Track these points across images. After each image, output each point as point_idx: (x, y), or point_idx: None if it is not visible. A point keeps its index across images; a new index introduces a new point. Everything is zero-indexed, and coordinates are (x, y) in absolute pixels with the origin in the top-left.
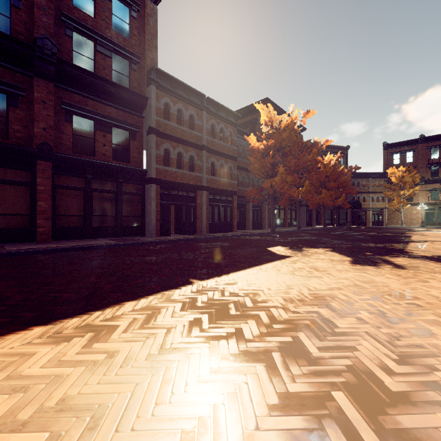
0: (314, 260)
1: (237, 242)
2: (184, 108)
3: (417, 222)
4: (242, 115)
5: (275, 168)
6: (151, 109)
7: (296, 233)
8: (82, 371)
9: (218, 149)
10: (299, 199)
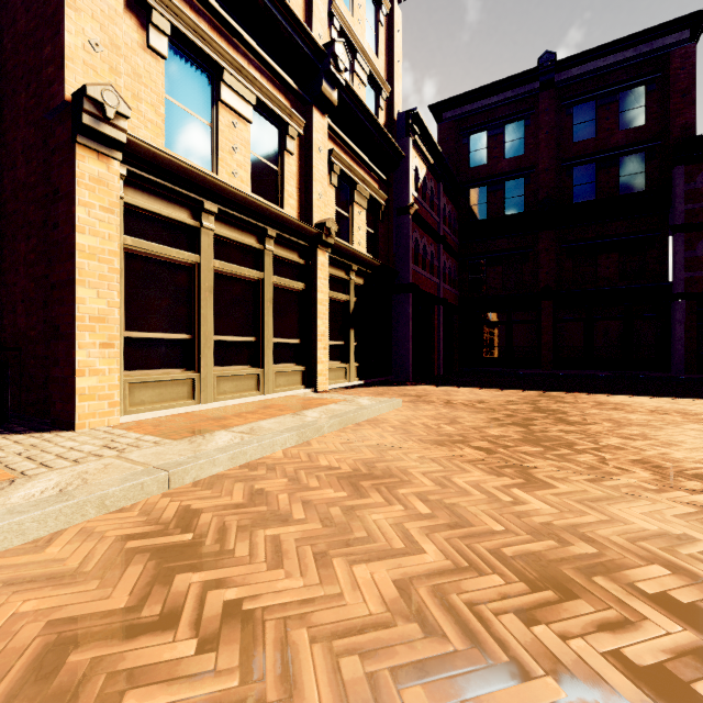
0: None
1: None
2: None
3: None
4: None
5: None
6: (674, 200)
7: None
8: (483, 393)
9: None
10: None
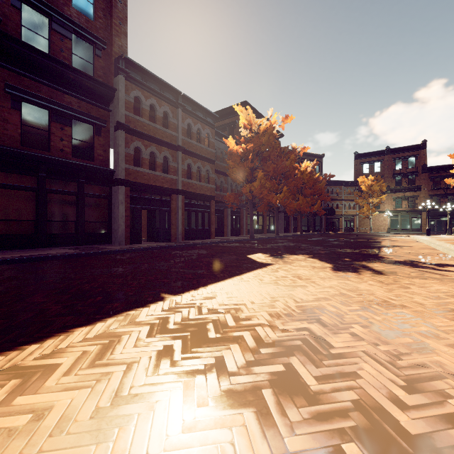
0: (296, 268)
1: (215, 249)
2: (157, 104)
3: (384, 228)
4: (220, 117)
5: (254, 173)
6: (119, 102)
7: (275, 239)
8: None
9: (195, 151)
10: (277, 205)
